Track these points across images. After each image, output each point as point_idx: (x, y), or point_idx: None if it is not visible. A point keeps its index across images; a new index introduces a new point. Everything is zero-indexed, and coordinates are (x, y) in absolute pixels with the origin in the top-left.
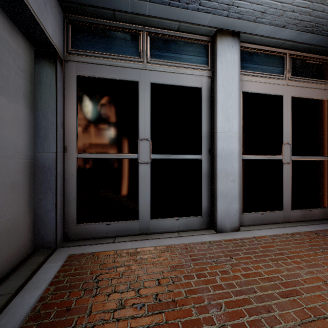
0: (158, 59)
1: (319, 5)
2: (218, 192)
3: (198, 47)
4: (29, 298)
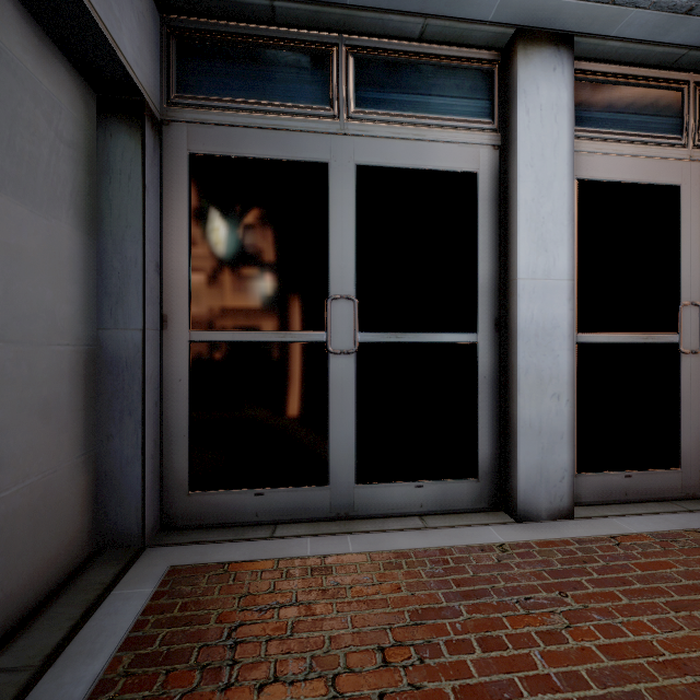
0: (374, 108)
1: None
2: (519, 424)
3: (468, 78)
4: (74, 682)
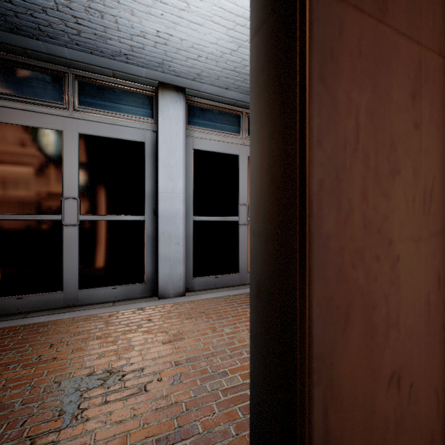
0: (89, 107)
1: (247, 77)
2: (160, 256)
3: (140, 98)
4: None
